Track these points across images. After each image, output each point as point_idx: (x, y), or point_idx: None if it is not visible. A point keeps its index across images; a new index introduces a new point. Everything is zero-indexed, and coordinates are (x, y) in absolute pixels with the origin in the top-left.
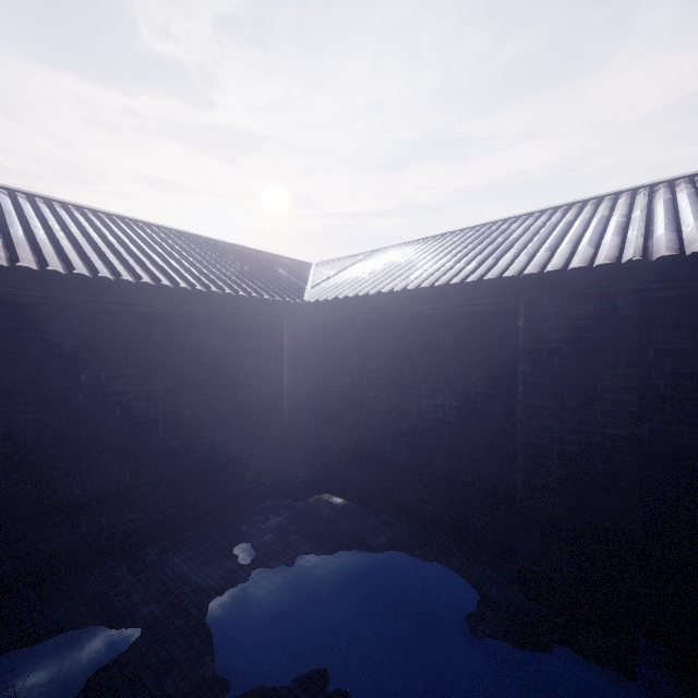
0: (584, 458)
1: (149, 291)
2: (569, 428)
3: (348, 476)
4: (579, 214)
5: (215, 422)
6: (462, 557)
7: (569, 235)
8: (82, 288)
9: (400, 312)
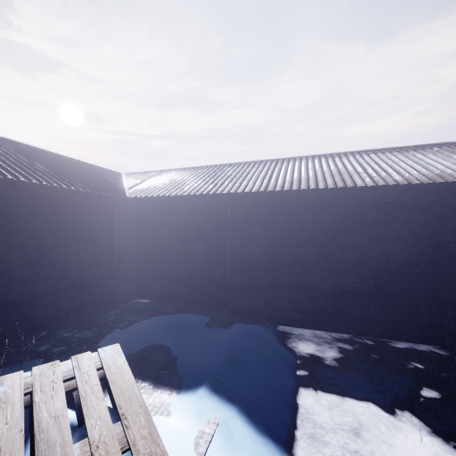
0: (248, 260)
1: (45, 189)
2: (244, 250)
3: (151, 287)
4: (253, 167)
5: (76, 262)
6: (207, 310)
7: (247, 177)
8: (9, 186)
9: (180, 205)
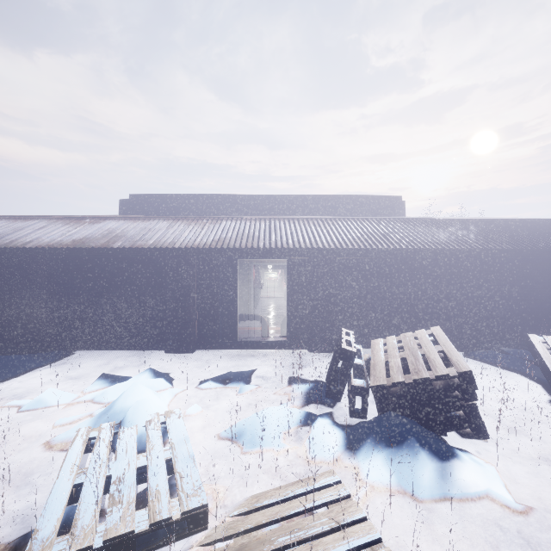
0: None
1: (532, 251)
2: None
3: None
4: None
5: (549, 300)
6: None
7: None
8: (514, 252)
9: None
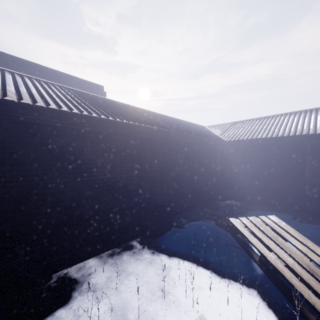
0: None
1: (201, 139)
2: None
3: (238, 194)
4: (317, 113)
5: (204, 176)
6: (286, 212)
7: (318, 122)
8: (192, 138)
9: (264, 144)
